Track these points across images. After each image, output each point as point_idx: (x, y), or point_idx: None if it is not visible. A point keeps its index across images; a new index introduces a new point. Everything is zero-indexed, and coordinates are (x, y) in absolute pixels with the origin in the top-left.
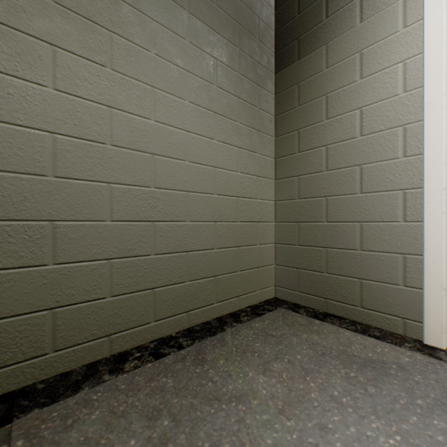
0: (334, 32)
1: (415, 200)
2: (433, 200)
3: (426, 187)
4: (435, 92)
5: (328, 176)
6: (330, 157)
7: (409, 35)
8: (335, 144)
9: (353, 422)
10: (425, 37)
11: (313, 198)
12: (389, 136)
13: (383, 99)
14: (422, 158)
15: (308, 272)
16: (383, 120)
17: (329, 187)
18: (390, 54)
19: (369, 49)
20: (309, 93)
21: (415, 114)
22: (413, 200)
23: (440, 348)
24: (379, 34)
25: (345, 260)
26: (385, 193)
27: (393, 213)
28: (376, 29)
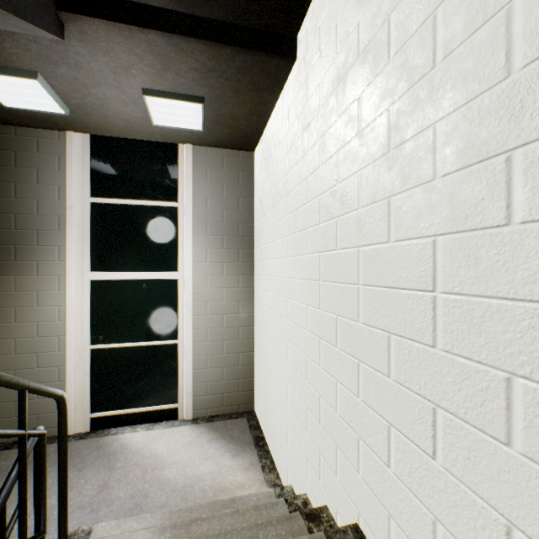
0: (21, 272)
1: (64, 371)
2: (70, 372)
3: (68, 366)
4: (71, 326)
5: (17, 357)
6: (19, 346)
7: (62, 295)
8: (22, 339)
9: (15, 488)
10: (67, 300)
11: (6, 370)
12: (53, 340)
13: (50, 321)
14: (66, 353)
15: (1, 419)
16: (50, 331)
17: (18, 364)
18: (53, 300)
19: (43, 292)
20: (3, 302)
21: (64, 332)
22: (63, 371)
23: (72, 434)
24: (48, 287)
25: (29, 406)
26: (51, 368)
27: (55, 377)
28: (47, 284)
